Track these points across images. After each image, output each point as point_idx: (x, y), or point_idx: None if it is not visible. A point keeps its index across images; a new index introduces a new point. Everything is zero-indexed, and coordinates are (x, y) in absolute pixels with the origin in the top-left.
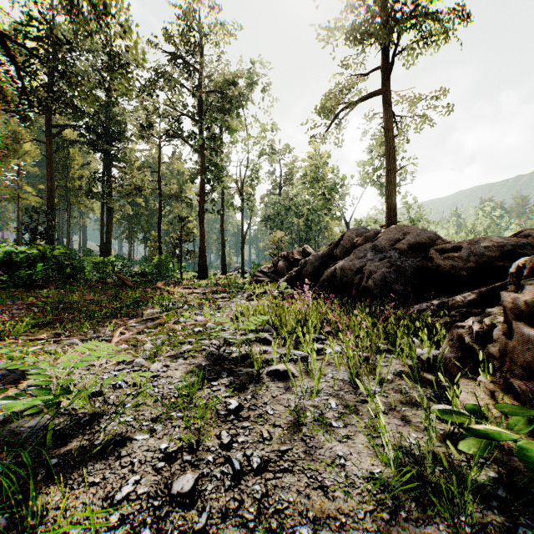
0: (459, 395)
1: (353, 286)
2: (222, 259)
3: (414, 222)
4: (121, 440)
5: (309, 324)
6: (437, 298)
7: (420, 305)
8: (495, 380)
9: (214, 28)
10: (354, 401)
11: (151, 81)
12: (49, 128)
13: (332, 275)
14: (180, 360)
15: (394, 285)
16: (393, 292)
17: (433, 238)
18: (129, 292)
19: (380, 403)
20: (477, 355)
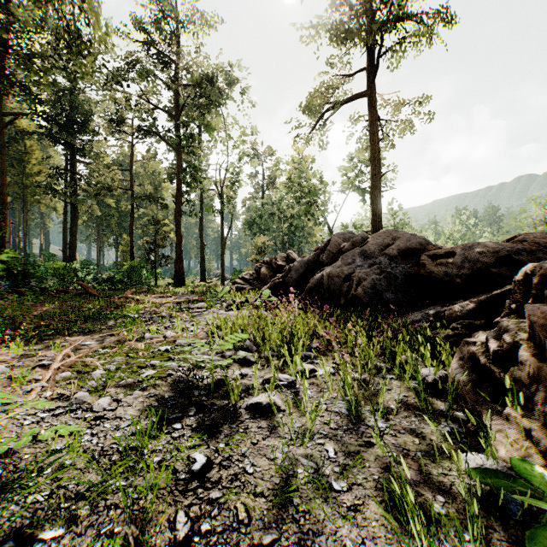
0: (495, 440)
1: (341, 294)
2: (201, 266)
3: (396, 229)
4: (13, 546)
5: (295, 339)
6: (431, 307)
7: (414, 315)
8: (526, 413)
9: (191, 18)
10: (356, 445)
11: (121, 69)
12: (0, 116)
13: (319, 283)
14: (136, 391)
15: (384, 293)
16: (384, 301)
17: (423, 243)
18: (91, 302)
19: (405, 468)
20: (496, 378)
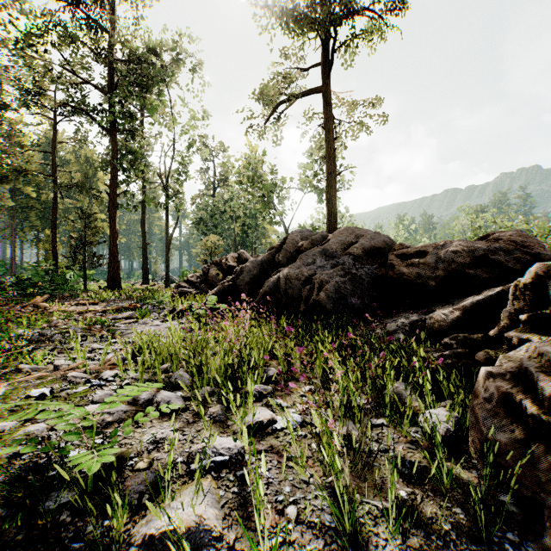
0: None
1: (301, 300)
2: (143, 267)
3: None
4: None
5: (246, 365)
6: (403, 314)
7: (388, 325)
8: None
9: None
10: None
11: (36, 27)
12: None
13: (275, 286)
14: None
15: (350, 298)
16: (349, 306)
17: (388, 242)
18: None
19: None
20: None
